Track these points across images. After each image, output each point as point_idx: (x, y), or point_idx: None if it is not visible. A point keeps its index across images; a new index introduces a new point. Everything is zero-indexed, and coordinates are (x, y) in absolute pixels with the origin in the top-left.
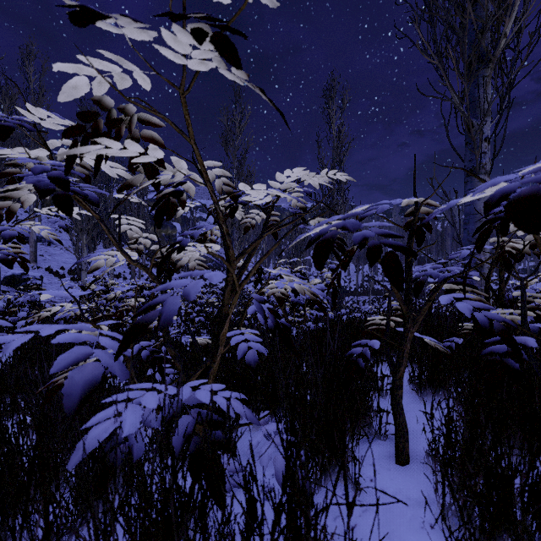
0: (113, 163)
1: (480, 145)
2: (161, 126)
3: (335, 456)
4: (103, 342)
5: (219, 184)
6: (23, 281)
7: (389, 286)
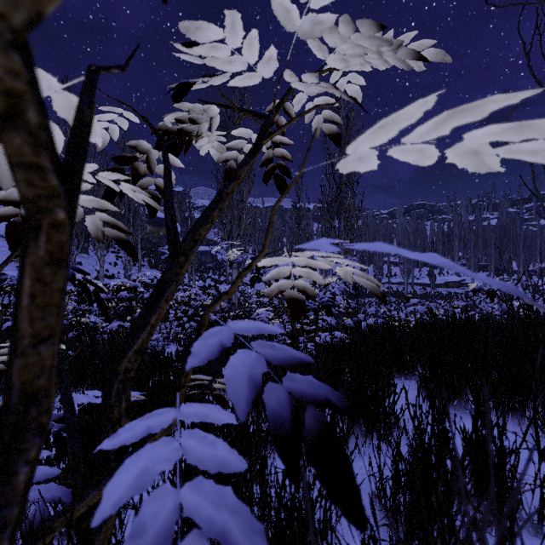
0: None
1: None
2: None
3: None
4: None
5: None
6: (1, 282)
7: (394, 287)
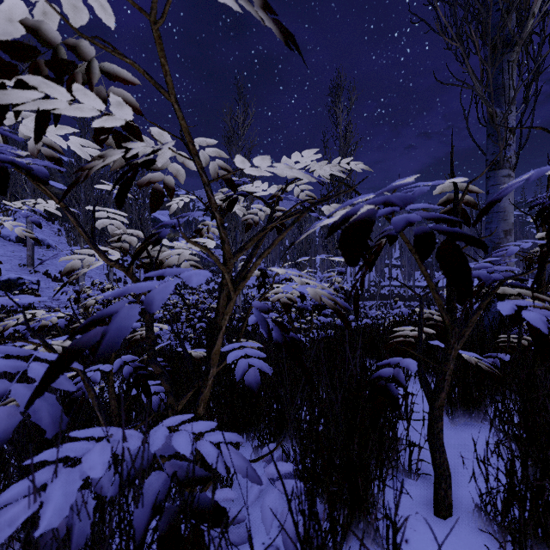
0: (84, 140)
1: (505, 137)
2: (135, 84)
3: (359, 509)
4: (34, 372)
5: (214, 169)
6: (19, 286)
7: (396, 290)
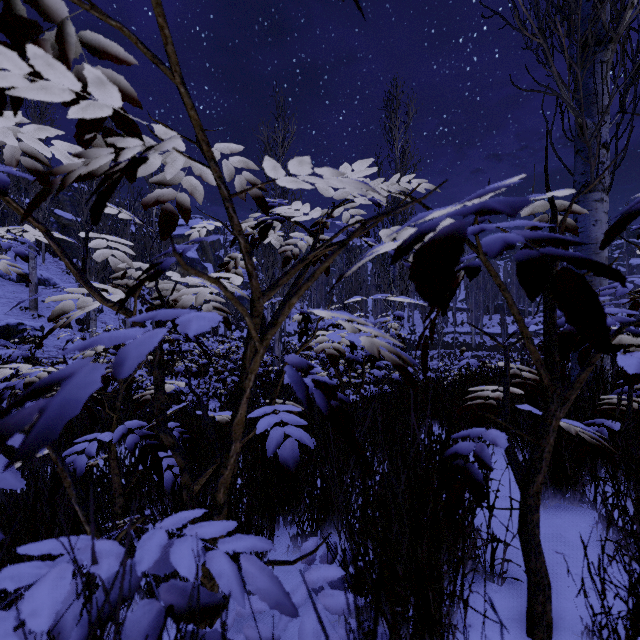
0: (72, 146)
1: (597, 153)
2: (130, 63)
3: (429, 632)
4: None
5: (241, 185)
6: (19, 333)
7: (461, 338)
